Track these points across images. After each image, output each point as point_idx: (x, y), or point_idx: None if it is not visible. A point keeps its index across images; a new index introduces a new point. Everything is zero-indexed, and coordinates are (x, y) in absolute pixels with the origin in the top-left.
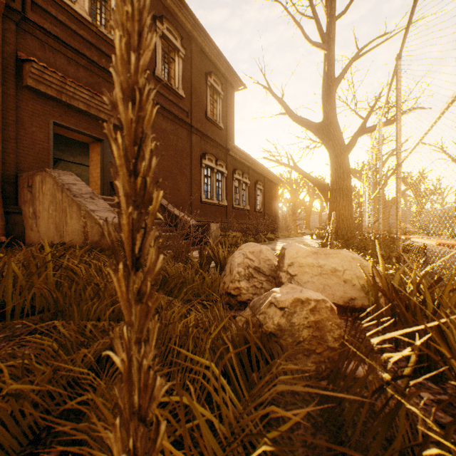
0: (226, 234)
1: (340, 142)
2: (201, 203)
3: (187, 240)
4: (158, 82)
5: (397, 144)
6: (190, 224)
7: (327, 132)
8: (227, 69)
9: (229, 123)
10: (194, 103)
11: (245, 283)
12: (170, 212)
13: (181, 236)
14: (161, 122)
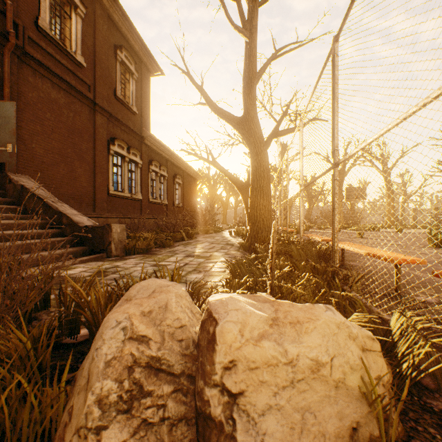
0: (136, 236)
1: (261, 140)
2: (110, 196)
3: (77, 247)
4: (44, 36)
5: (335, 140)
6: (83, 224)
7: (248, 127)
8: (142, 48)
9: (145, 109)
10: (100, 77)
11: (116, 433)
12: (53, 209)
13: (68, 242)
14: (49, 90)
